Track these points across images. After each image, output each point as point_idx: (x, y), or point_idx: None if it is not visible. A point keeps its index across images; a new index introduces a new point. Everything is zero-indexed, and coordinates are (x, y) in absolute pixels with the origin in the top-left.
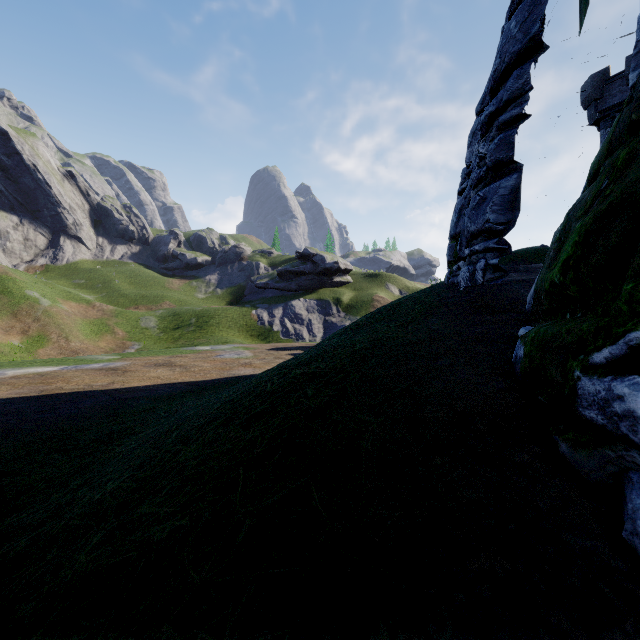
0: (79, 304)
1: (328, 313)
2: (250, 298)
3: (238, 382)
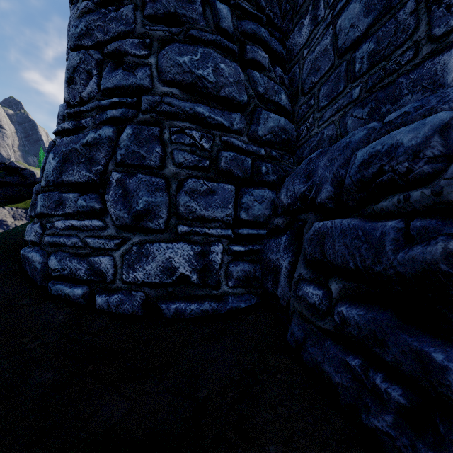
0: None
1: None
2: None
3: None
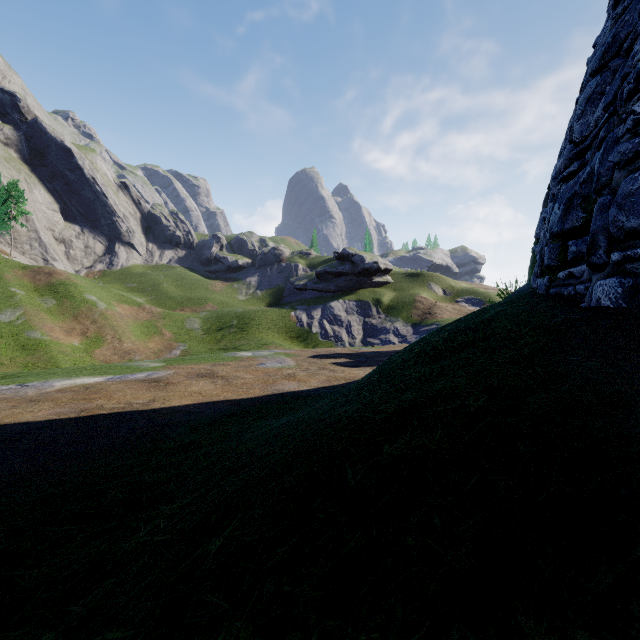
0: (131, 307)
1: (368, 314)
2: (289, 299)
3: (283, 402)
